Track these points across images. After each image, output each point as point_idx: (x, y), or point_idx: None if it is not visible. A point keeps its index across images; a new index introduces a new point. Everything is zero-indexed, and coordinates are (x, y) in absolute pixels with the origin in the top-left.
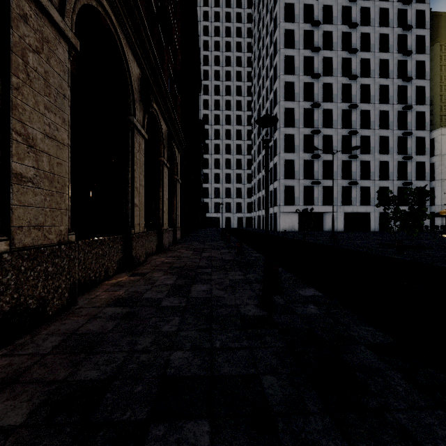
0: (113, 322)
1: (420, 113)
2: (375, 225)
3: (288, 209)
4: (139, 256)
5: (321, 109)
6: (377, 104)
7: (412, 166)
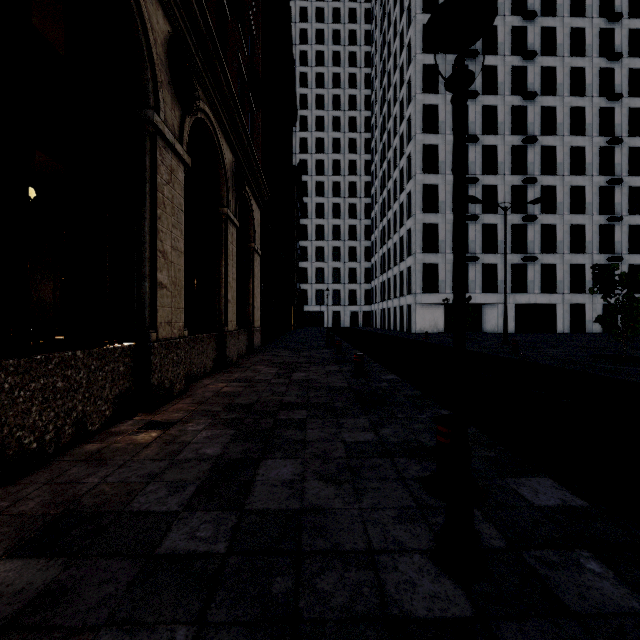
0: None
1: (635, 150)
2: (565, 323)
3: (429, 299)
4: (168, 384)
5: (480, 146)
6: (567, 137)
7: (623, 231)
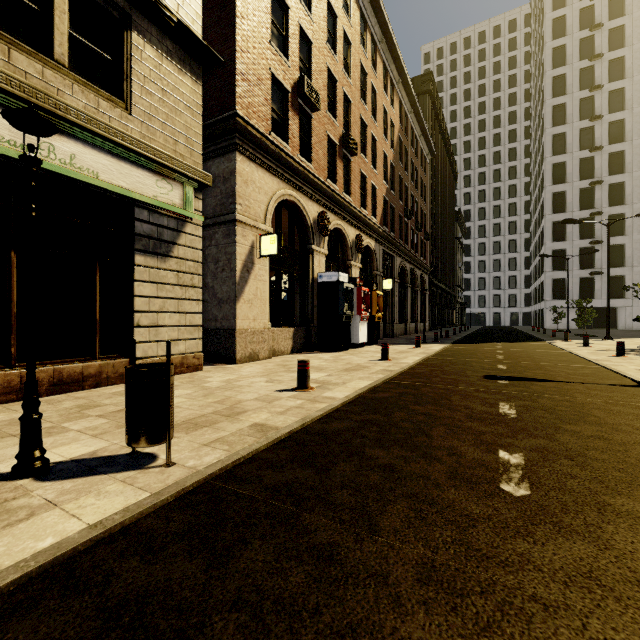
0: (409, 337)
1: None
2: None
3: (557, 304)
4: (409, 331)
5: (606, 185)
6: None
7: None
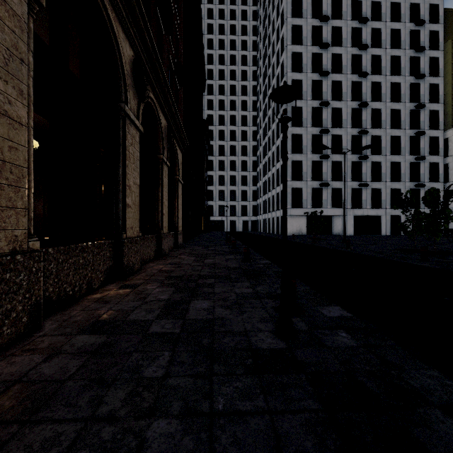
0: (79, 360)
1: (433, 112)
2: (387, 228)
3: (296, 212)
4: (132, 264)
5: (330, 108)
6: (388, 103)
7: (425, 167)
